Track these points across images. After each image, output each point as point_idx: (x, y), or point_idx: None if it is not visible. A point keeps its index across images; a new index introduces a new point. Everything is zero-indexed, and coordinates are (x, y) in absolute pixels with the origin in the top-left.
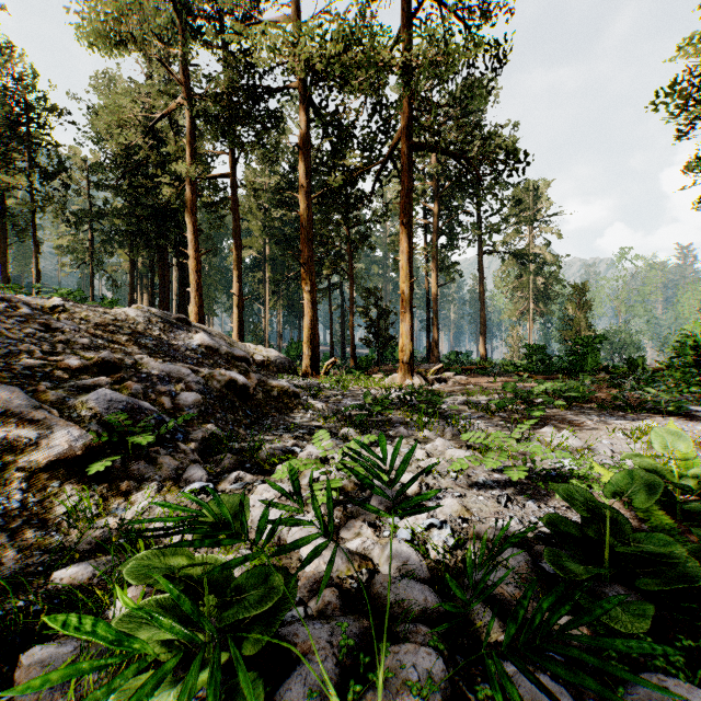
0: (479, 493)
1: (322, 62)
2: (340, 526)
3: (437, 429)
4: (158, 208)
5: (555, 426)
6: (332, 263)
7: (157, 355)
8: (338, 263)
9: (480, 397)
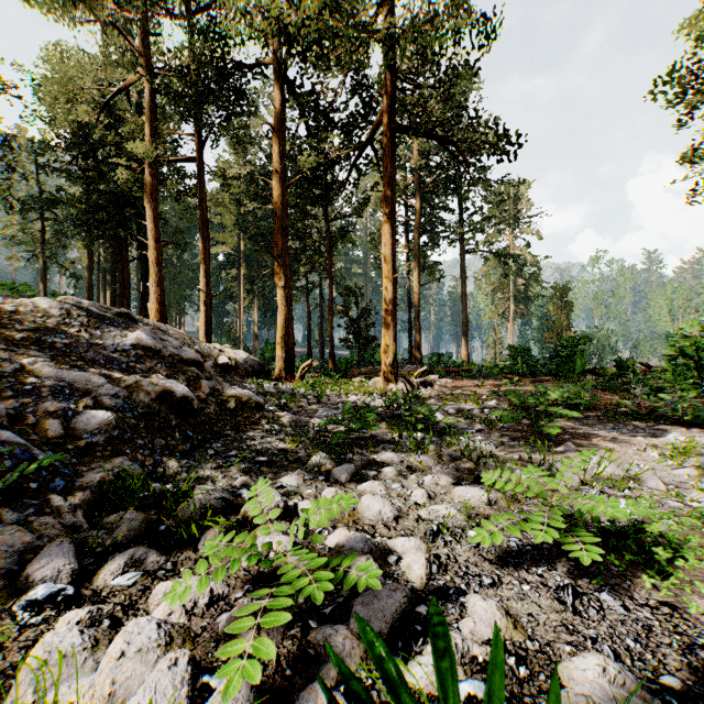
0: (519, 574)
1: (295, 24)
2: (291, 690)
3: (435, 453)
4: (117, 195)
5: (572, 443)
6: (309, 259)
7: (65, 358)
8: (316, 259)
9: (472, 403)
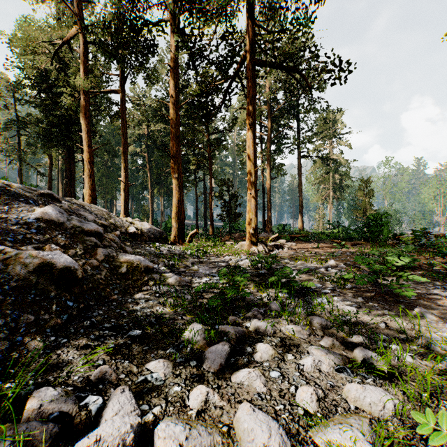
0: None
1: None
2: None
3: (307, 323)
4: (66, 117)
5: (421, 305)
6: (196, 160)
7: None
8: (201, 160)
9: (315, 262)
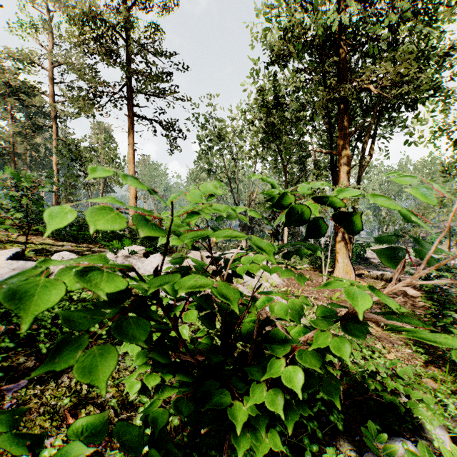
0: None
1: None
2: None
3: None
4: None
5: None
6: None
7: None
8: None
9: None
